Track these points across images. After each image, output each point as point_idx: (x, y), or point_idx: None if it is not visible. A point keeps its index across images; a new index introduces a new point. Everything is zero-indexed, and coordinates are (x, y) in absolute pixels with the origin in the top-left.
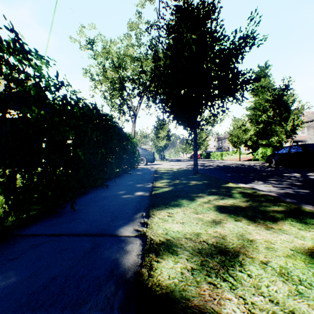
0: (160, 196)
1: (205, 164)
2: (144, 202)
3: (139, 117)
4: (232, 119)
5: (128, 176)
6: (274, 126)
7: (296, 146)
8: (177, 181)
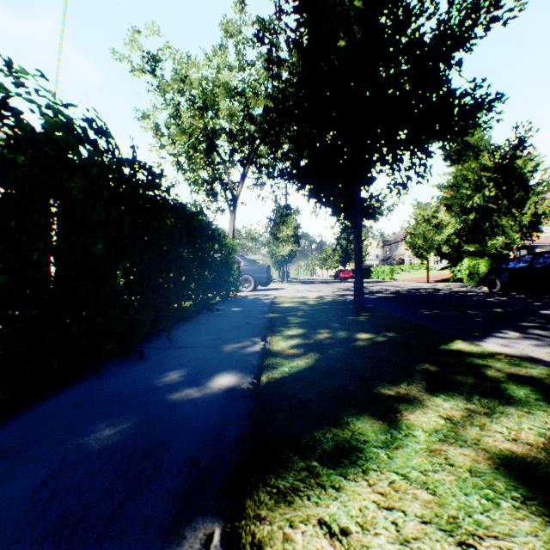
0: (285, 396)
1: (366, 288)
2: (231, 431)
3: (242, 203)
4: (413, 206)
5: (211, 319)
6: (498, 216)
7: (546, 254)
8: (323, 332)
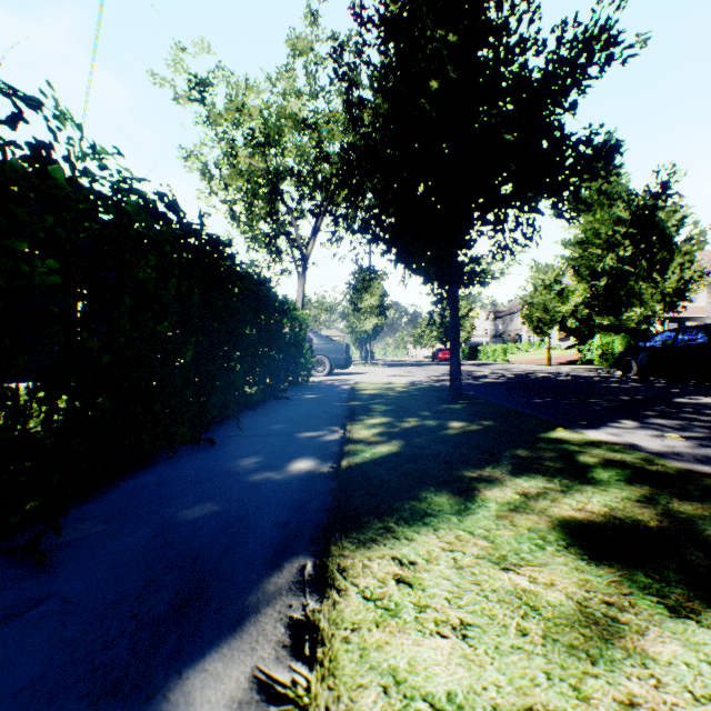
0: (366, 477)
1: (470, 372)
2: (314, 503)
3: (314, 264)
4: (531, 268)
5: (281, 407)
6: (635, 282)
7: (692, 329)
8: (410, 421)
